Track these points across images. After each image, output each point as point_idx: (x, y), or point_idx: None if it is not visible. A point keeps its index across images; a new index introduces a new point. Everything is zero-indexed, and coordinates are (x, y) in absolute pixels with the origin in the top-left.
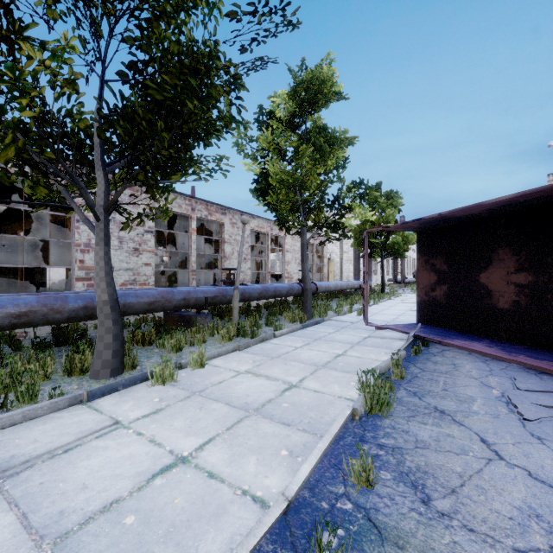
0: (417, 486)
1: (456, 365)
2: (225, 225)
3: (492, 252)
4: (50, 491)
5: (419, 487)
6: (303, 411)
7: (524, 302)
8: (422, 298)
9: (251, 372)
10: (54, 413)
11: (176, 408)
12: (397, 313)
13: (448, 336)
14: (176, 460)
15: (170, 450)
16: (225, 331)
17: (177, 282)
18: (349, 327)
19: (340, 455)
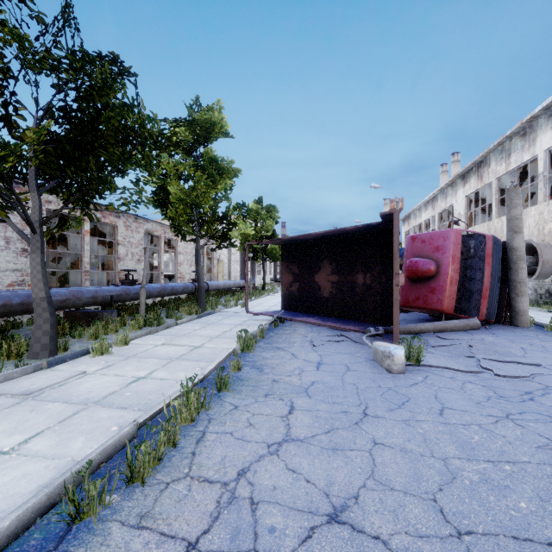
0: (259, 368)
1: (295, 330)
2: (119, 227)
3: (321, 262)
4: (70, 395)
5: (260, 369)
6: (206, 356)
7: (334, 292)
8: (284, 292)
9: (167, 344)
10: (26, 375)
11: (122, 363)
12: (271, 305)
13: (297, 316)
14: (138, 378)
15: (132, 376)
16: (135, 322)
17: (67, 283)
18: (234, 316)
19: (227, 366)
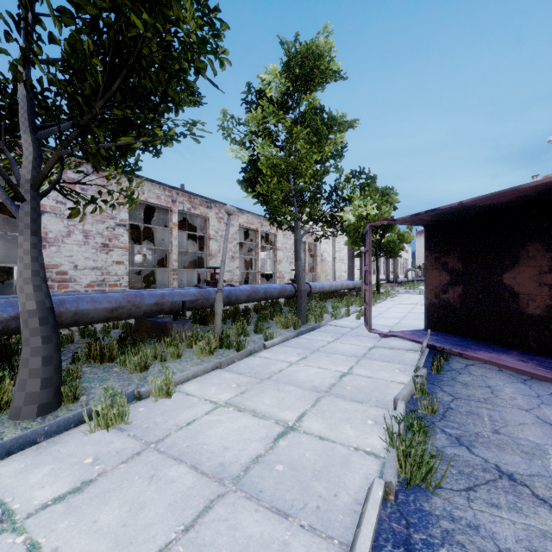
0: None
1: (493, 389)
2: (210, 219)
3: (519, 248)
4: None
5: None
6: (307, 481)
7: None
8: (431, 301)
9: (233, 405)
10: None
11: (114, 478)
12: (397, 316)
13: (468, 346)
14: None
15: None
16: (204, 342)
17: (156, 283)
18: (350, 334)
19: None
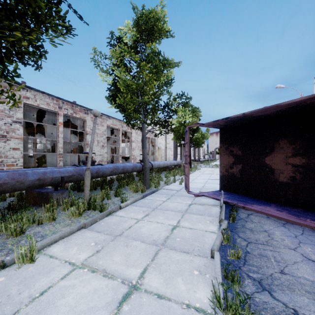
0: None
1: (268, 233)
2: (87, 121)
3: (274, 142)
4: None
5: None
6: None
7: (299, 178)
8: (223, 173)
9: (88, 266)
10: None
11: None
12: (202, 181)
13: (246, 201)
14: None
15: None
16: (75, 207)
17: (47, 163)
18: (176, 195)
19: None
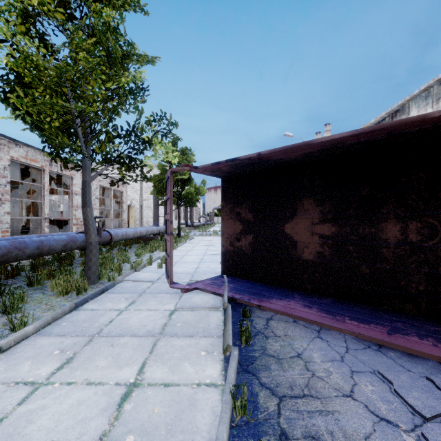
0: None
1: (305, 359)
2: None
3: (297, 202)
4: None
5: None
6: None
7: (327, 254)
8: (227, 248)
9: None
10: None
11: None
12: (196, 259)
13: (262, 294)
14: None
15: None
16: None
17: None
18: (149, 292)
19: None
